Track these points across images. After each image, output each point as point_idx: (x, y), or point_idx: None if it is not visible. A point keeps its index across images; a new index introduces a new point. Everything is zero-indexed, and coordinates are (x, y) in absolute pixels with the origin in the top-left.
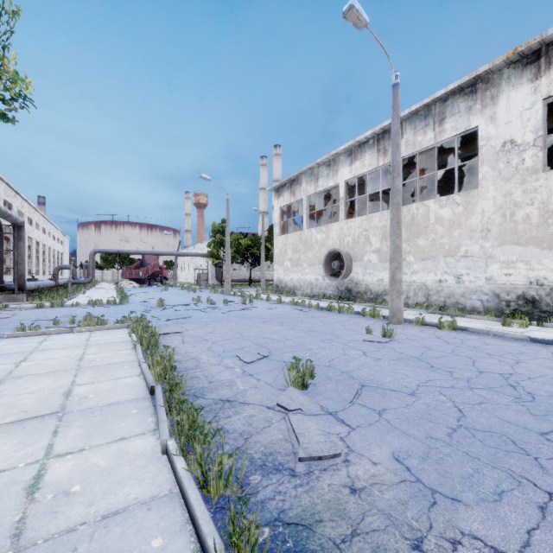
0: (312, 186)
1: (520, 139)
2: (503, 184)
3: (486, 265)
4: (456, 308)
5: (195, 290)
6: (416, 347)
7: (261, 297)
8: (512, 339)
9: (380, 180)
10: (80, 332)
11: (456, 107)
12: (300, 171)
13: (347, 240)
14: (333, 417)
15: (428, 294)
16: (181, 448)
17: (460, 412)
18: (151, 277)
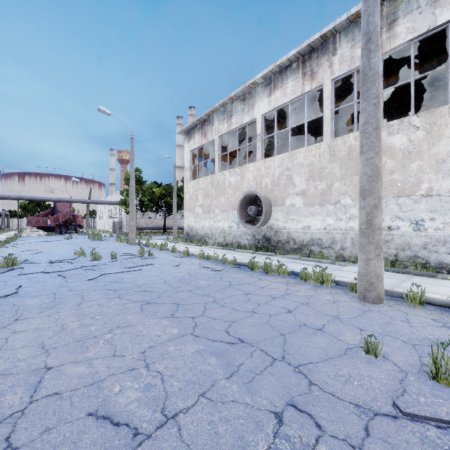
0: (225, 124)
1: None
2: None
3: None
4: (418, 265)
5: (100, 239)
6: None
7: (168, 247)
8: None
9: (306, 109)
10: None
11: (414, 2)
12: (211, 108)
13: (265, 182)
14: None
15: None
16: None
17: None
18: (62, 225)
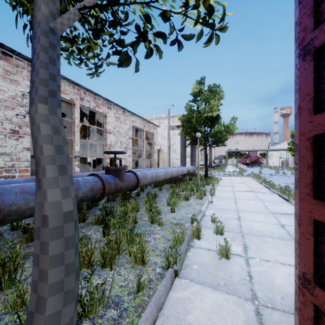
0: None
1: None
2: None
3: None
4: None
5: (278, 169)
6: None
7: None
8: None
9: None
10: (237, 177)
11: None
12: None
13: None
14: None
15: None
16: (266, 184)
17: None
18: (253, 163)
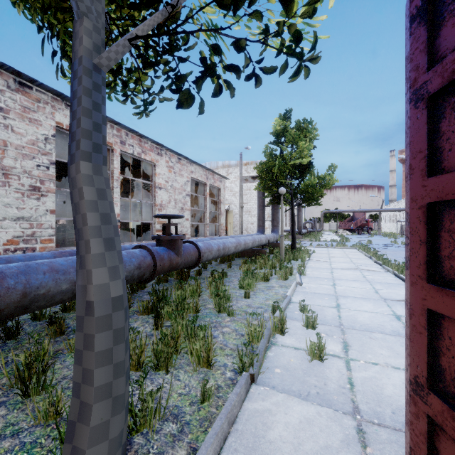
0: None
1: None
2: None
3: None
4: None
5: (395, 238)
6: None
7: None
8: None
9: None
10: (337, 248)
11: None
12: None
13: None
14: None
15: None
16: (378, 259)
17: None
18: (359, 228)
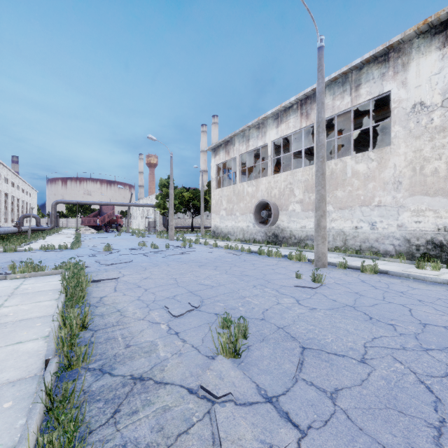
0: (244, 146)
1: (429, 101)
2: (413, 141)
3: (398, 214)
4: (371, 252)
5: (144, 236)
6: (347, 293)
7: (200, 242)
8: (433, 282)
9: (303, 140)
10: (15, 278)
11: (371, 74)
12: (233, 133)
13: (274, 192)
14: (275, 409)
15: (345, 239)
16: None
17: (431, 393)
18: (107, 225)
